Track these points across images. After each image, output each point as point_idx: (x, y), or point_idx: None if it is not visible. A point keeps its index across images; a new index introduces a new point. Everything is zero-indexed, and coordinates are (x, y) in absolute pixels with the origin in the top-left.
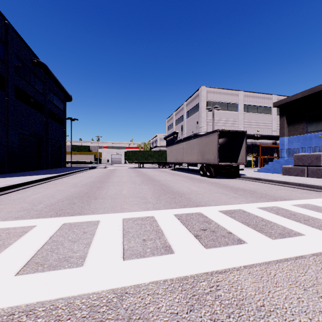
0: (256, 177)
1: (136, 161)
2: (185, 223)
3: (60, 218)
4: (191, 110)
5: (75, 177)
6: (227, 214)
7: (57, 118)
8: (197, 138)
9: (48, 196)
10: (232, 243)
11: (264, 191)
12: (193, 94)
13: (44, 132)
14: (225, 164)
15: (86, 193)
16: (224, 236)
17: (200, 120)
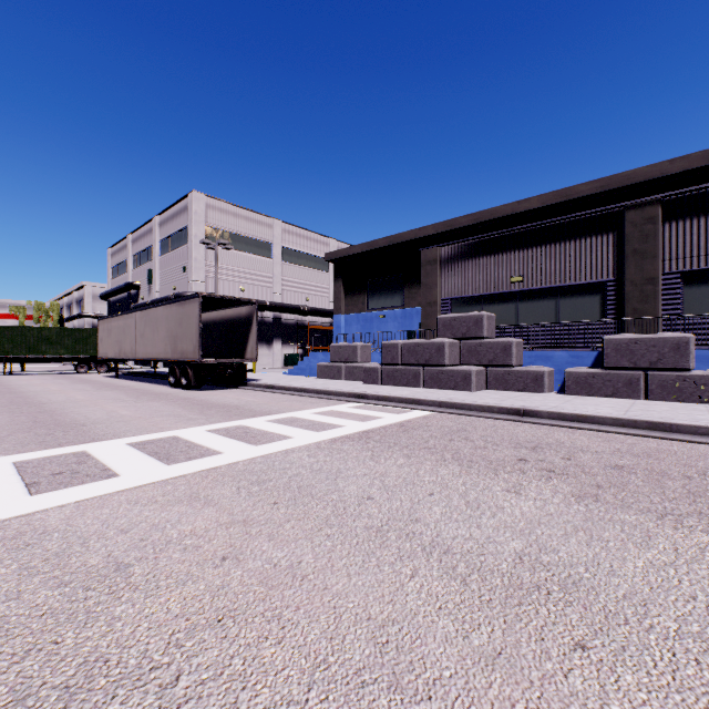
0: (270, 384)
1: None
2: (26, 471)
3: None
4: (173, 240)
5: None
6: (138, 446)
7: None
8: (164, 305)
9: None
10: (93, 481)
11: (257, 405)
12: (177, 204)
13: None
14: (215, 362)
15: None
16: (89, 476)
17: (192, 265)
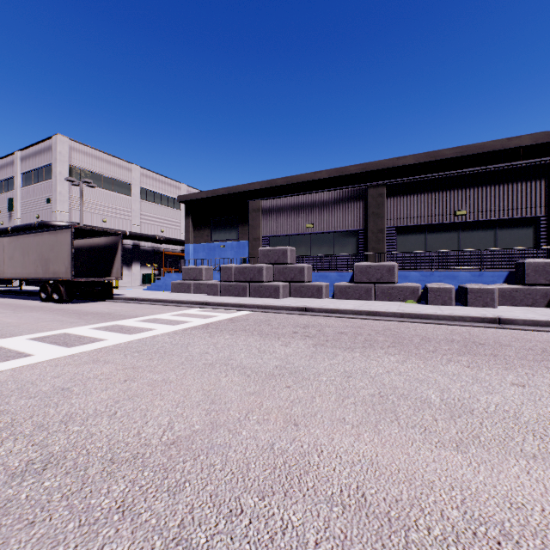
0: (133, 297)
1: None
2: None
3: None
4: (36, 174)
5: None
6: (38, 339)
7: None
8: (35, 233)
9: None
10: (15, 359)
11: (125, 312)
12: (41, 143)
13: None
14: (86, 280)
15: None
16: (9, 357)
17: (56, 198)
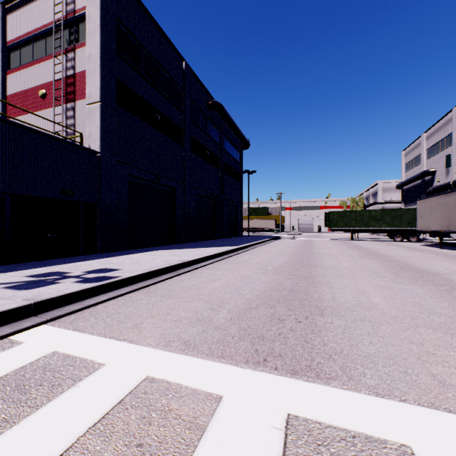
0: None
1: (346, 228)
2: None
3: (268, 376)
4: None
5: (258, 252)
6: None
7: (233, 173)
8: None
9: (230, 290)
10: None
11: None
12: None
13: (219, 192)
14: None
15: (291, 290)
16: None
17: None
